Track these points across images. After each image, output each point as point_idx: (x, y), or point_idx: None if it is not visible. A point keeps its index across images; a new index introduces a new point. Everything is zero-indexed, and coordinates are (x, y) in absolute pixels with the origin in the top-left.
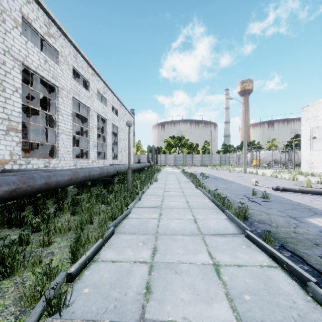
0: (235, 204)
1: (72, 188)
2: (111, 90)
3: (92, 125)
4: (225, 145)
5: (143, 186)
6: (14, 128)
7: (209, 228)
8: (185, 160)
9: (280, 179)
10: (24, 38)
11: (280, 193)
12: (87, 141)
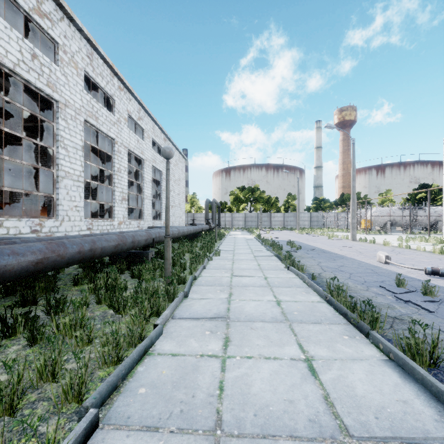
0: (376, 309)
1: (76, 268)
2: (151, 116)
3: (119, 167)
4: (317, 199)
5: (195, 266)
6: None
7: (358, 402)
8: (260, 221)
9: (417, 252)
10: None
11: (442, 280)
12: (111, 191)
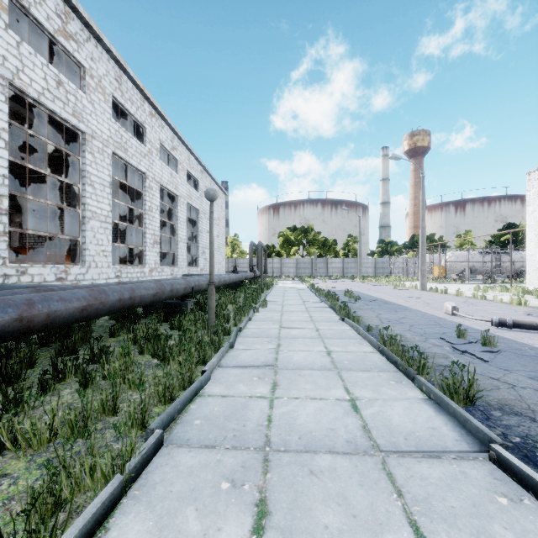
0: (430, 359)
1: (107, 320)
2: (186, 145)
3: (150, 205)
4: (383, 242)
5: (239, 318)
6: None
7: (392, 429)
8: (314, 268)
9: (493, 303)
10: (15, 36)
11: (509, 332)
12: (142, 234)
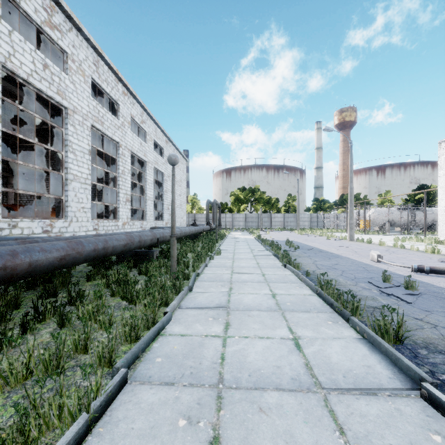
0: (361, 301)
1: (86, 266)
2: (154, 119)
3: (123, 169)
4: (317, 200)
5: (197, 264)
6: None
7: (332, 366)
8: (260, 222)
9: (411, 251)
10: (7, 26)
11: (427, 277)
12: (116, 193)
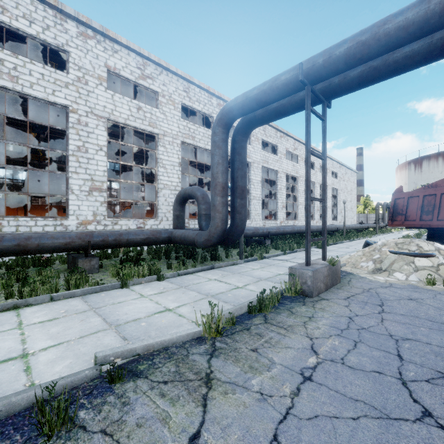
0: None
1: None
2: (331, 158)
3: (316, 194)
4: None
5: (355, 238)
6: (284, 206)
7: None
8: None
9: None
10: (286, 160)
11: None
12: (313, 207)
